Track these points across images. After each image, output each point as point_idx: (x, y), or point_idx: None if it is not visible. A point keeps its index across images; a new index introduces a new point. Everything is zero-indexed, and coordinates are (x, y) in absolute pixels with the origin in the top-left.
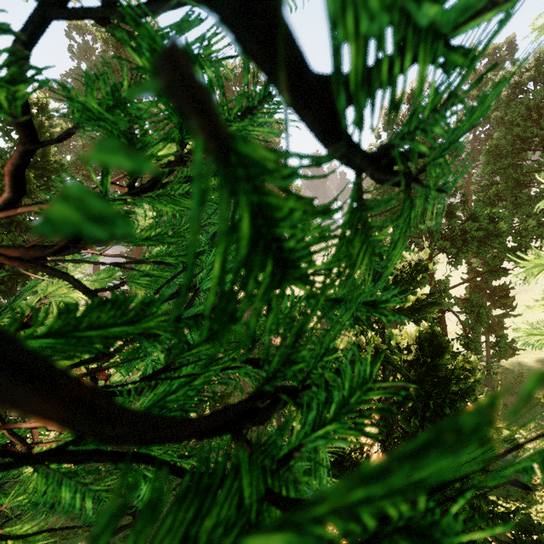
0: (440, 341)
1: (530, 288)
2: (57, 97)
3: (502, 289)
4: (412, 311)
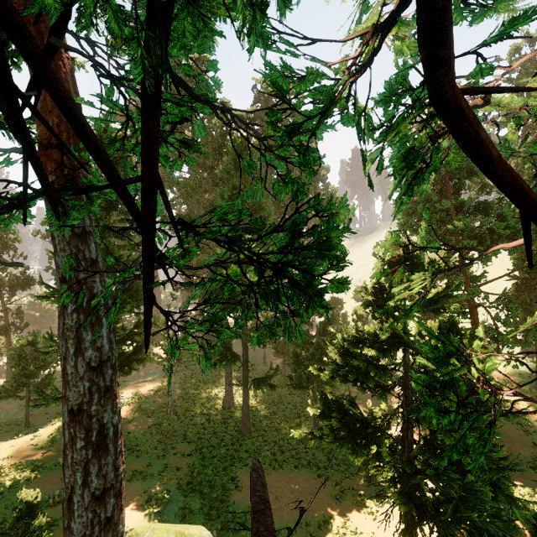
0: (459, 329)
1: None
2: (124, 119)
3: None
4: (430, 302)
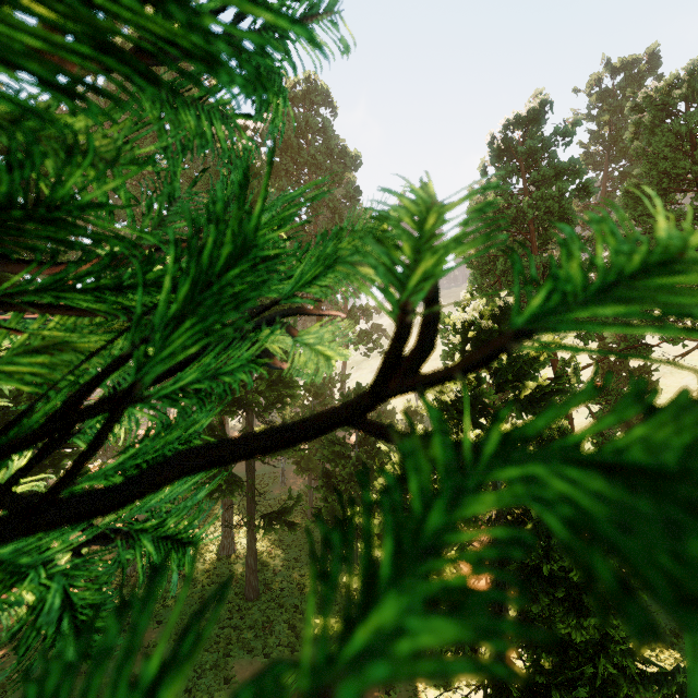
0: None
1: (677, 370)
2: None
3: (643, 371)
4: (532, 401)
